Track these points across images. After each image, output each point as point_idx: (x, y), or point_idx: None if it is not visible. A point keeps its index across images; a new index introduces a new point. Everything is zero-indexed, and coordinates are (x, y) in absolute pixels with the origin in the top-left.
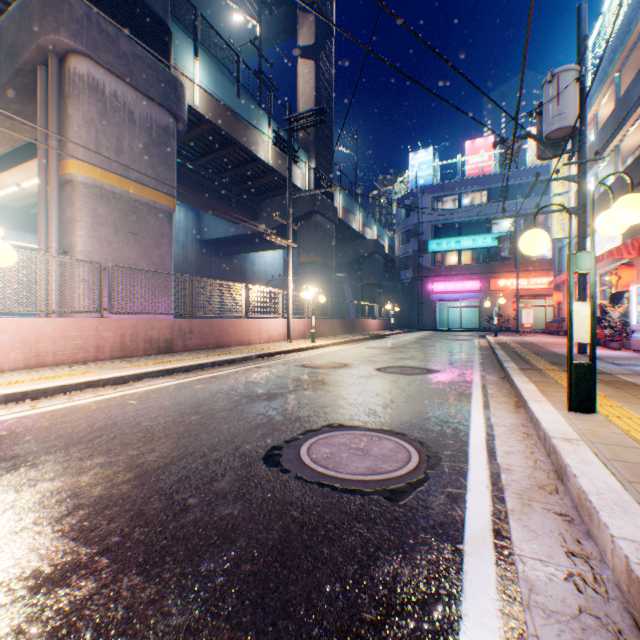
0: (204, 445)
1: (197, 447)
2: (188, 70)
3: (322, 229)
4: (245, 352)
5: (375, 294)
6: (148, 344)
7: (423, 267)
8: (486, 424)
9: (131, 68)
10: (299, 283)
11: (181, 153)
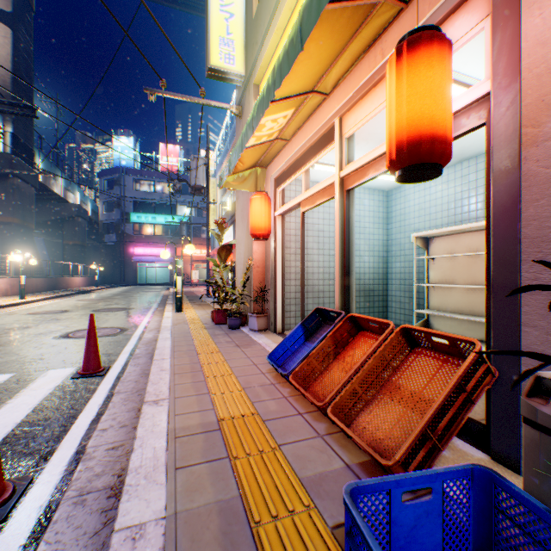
0: (16, 341)
1: (13, 342)
2: None
3: (22, 192)
4: None
5: (80, 254)
6: None
7: (127, 234)
8: (149, 321)
9: None
10: None
11: None
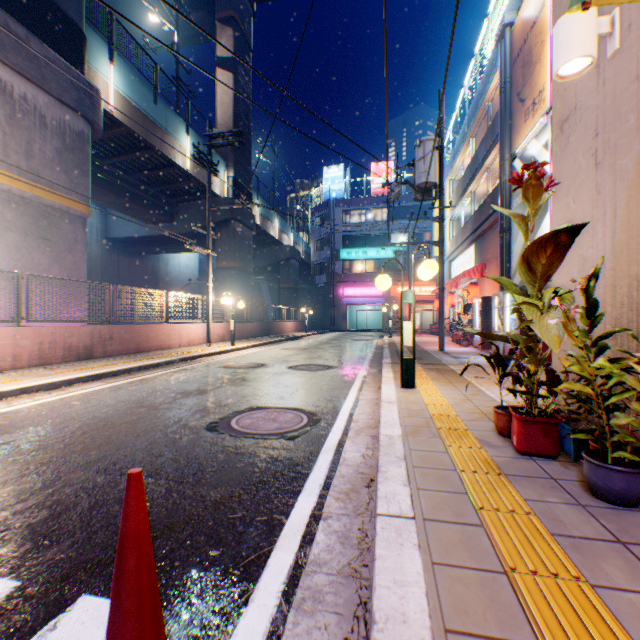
0: (159, 425)
1: (155, 426)
2: (103, 73)
3: (241, 236)
4: (168, 356)
5: (292, 297)
6: (68, 351)
7: (336, 273)
8: (355, 400)
9: (43, 71)
10: (218, 287)
11: None
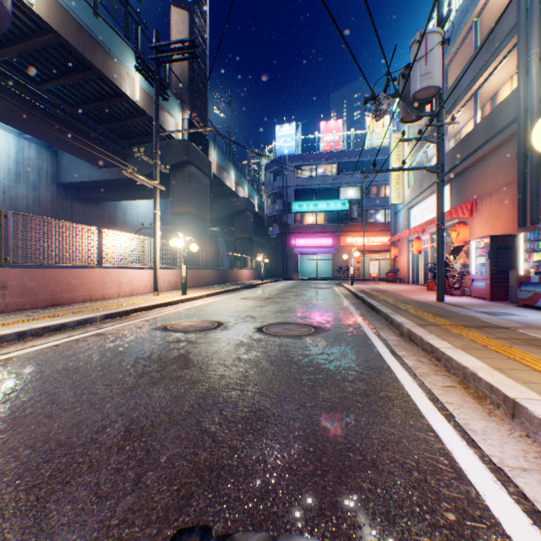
0: None
1: None
2: None
3: (197, 181)
4: (89, 311)
5: (247, 247)
6: None
7: (288, 225)
8: (490, 467)
9: None
10: (172, 233)
11: (20, 70)
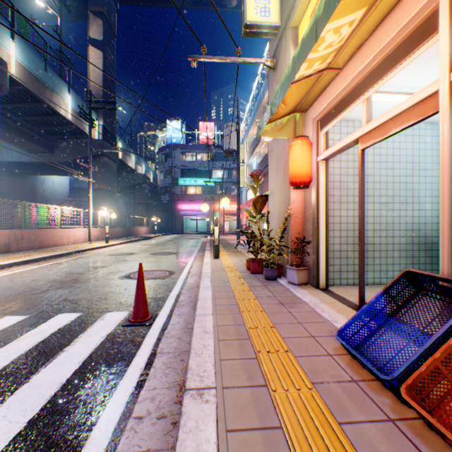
0: (93, 279)
1: (90, 279)
2: (6, 47)
3: (109, 166)
4: (66, 250)
5: (145, 210)
6: None
7: (176, 194)
8: (191, 265)
9: None
10: None
11: None
